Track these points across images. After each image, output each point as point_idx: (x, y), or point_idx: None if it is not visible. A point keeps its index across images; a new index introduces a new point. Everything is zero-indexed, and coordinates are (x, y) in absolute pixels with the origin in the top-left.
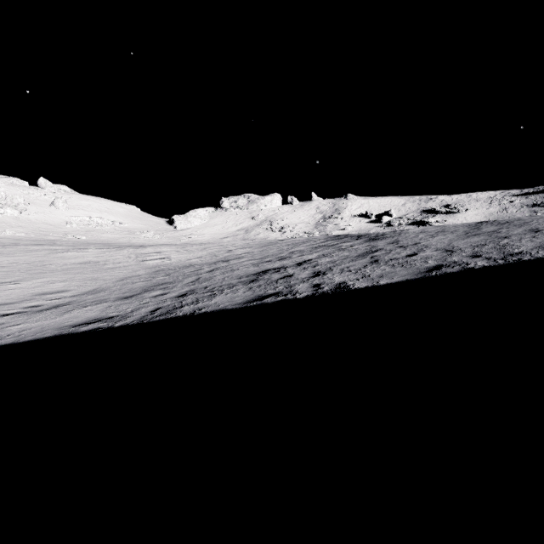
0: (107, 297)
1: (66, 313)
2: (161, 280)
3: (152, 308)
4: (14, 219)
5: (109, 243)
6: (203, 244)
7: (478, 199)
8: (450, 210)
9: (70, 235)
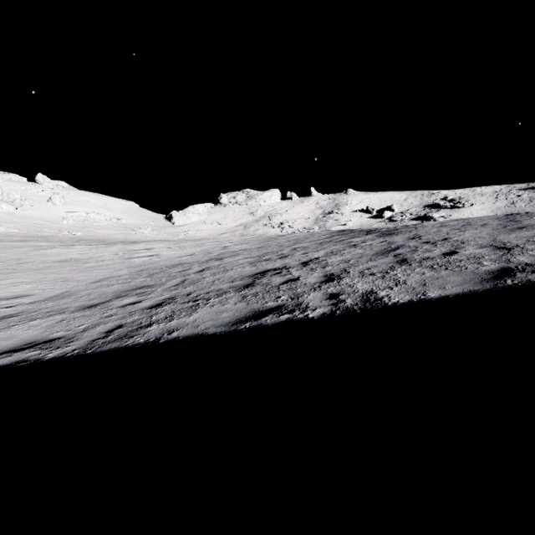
0: (68, 306)
1: (3, 330)
2: (140, 283)
3: (111, 325)
4: (9, 215)
5: (104, 239)
6: (198, 240)
7: (483, 193)
8: (454, 204)
9: (65, 231)
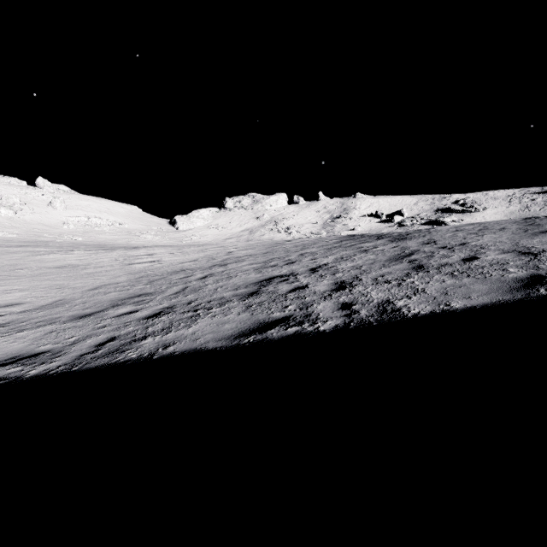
0: (60, 315)
1: None
2: (139, 290)
3: (103, 337)
4: (7, 220)
5: (105, 244)
6: (202, 245)
7: (495, 197)
8: (466, 209)
9: (65, 236)
